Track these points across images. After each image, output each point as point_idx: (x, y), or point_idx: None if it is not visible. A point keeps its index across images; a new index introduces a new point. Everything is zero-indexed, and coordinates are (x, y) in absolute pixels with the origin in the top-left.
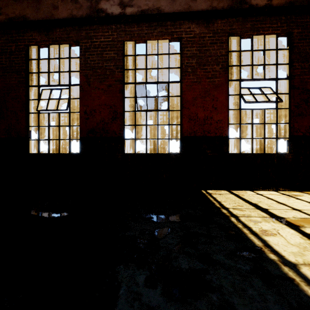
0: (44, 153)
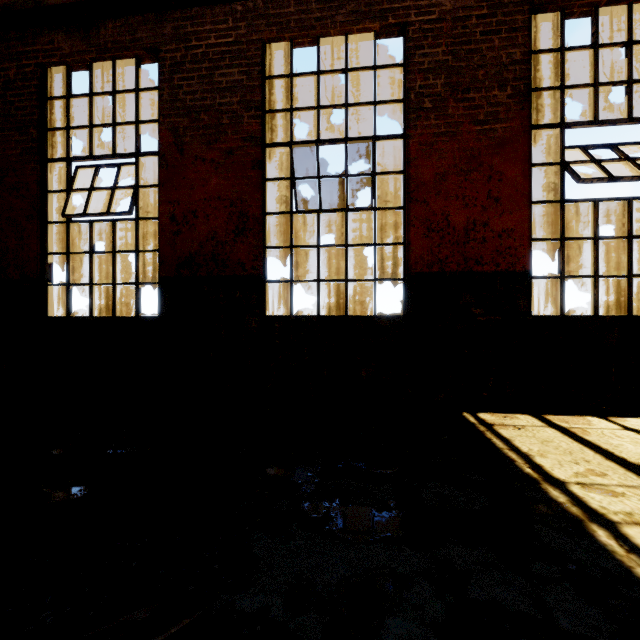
0: (80, 317)
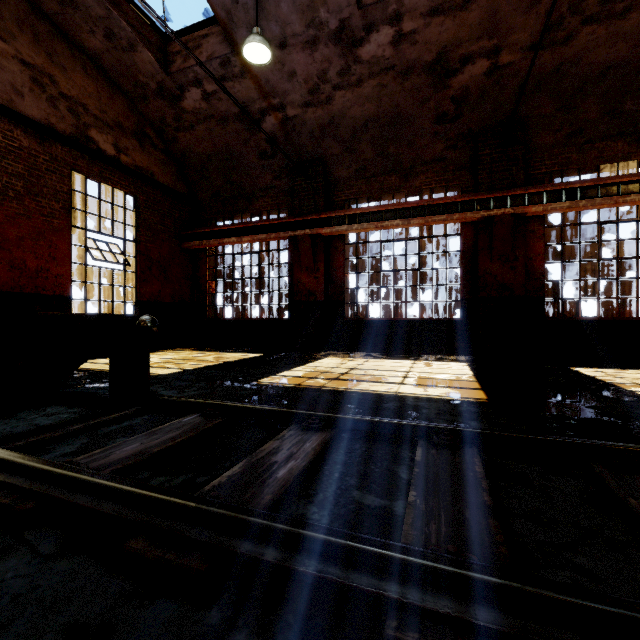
0: None
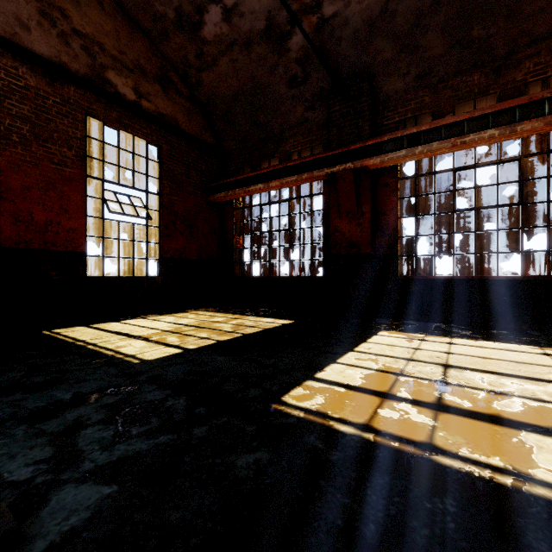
0: None
